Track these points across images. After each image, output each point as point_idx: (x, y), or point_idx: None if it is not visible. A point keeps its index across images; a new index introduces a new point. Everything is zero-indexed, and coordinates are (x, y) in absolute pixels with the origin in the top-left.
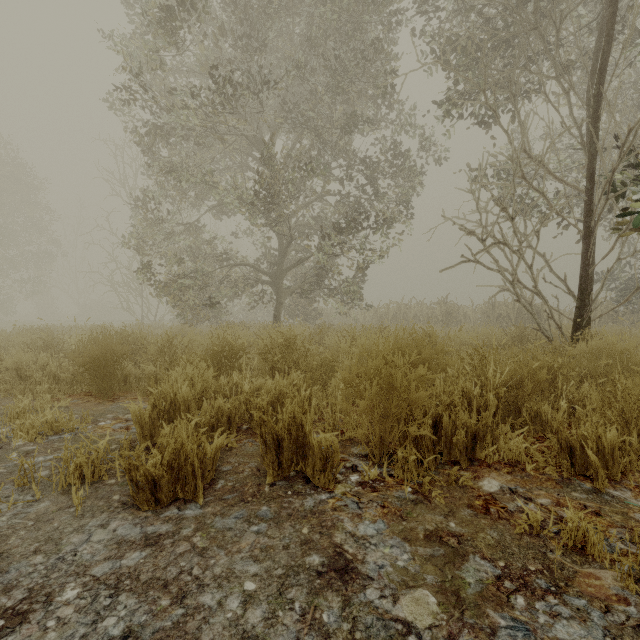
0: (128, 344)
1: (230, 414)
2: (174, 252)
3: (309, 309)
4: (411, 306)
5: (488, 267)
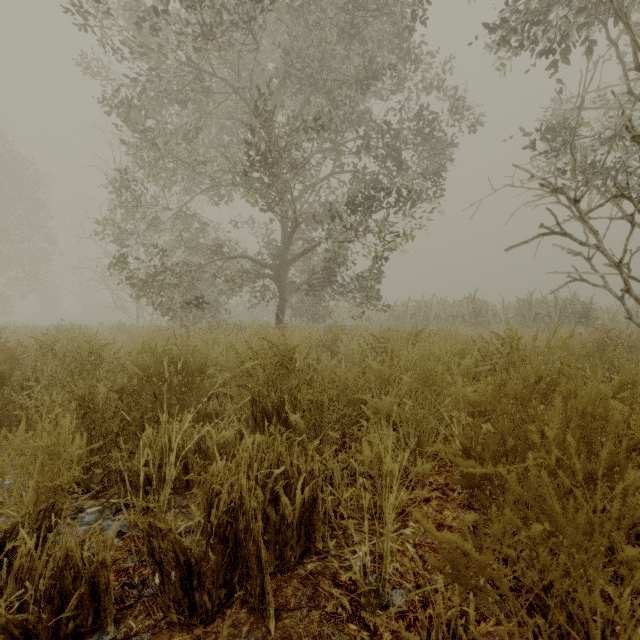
0: (8, 361)
1: (95, 579)
2: (167, 244)
3: (318, 308)
4: (432, 304)
5: (581, 241)
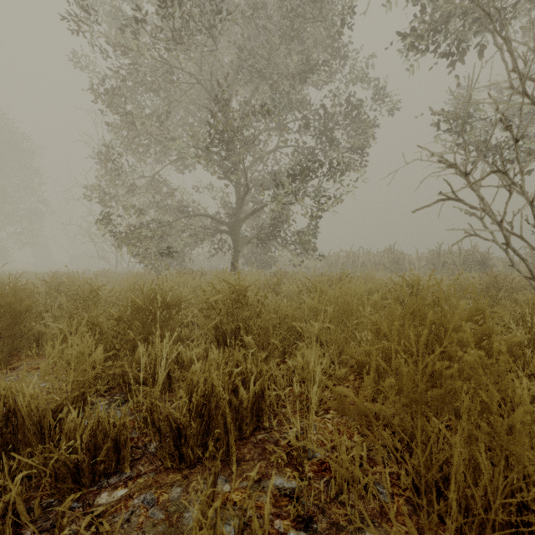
0: (31, 297)
1: (118, 437)
2: (141, 205)
3: (265, 257)
4: (359, 254)
5: (471, 205)
